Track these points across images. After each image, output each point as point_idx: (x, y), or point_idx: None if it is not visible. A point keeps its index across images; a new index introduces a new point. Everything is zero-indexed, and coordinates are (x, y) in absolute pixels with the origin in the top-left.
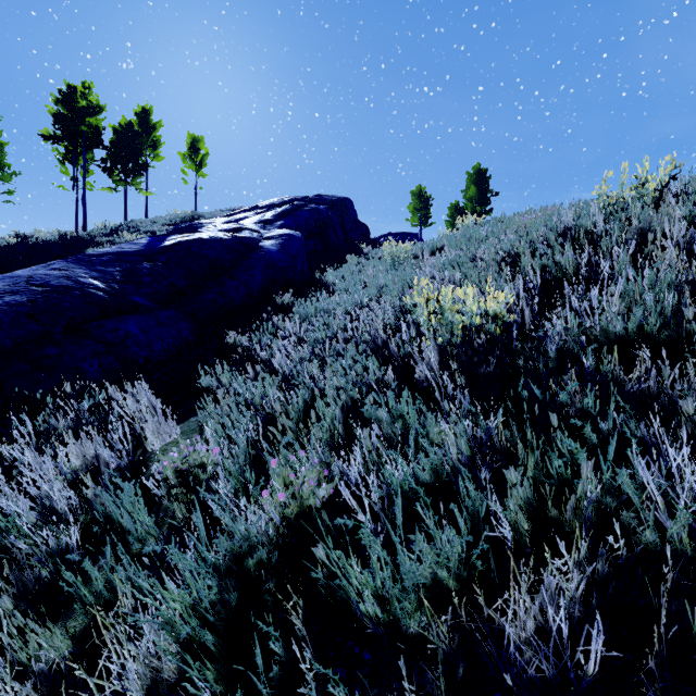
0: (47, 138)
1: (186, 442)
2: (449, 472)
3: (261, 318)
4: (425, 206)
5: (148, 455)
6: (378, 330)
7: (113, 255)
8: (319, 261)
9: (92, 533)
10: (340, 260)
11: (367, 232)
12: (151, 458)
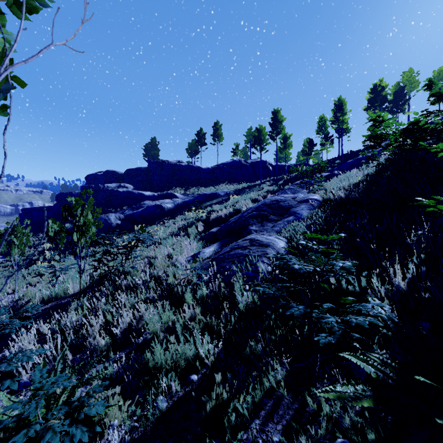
0: (365, 110)
1: None
2: None
3: None
4: None
5: None
6: None
7: None
8: None
9: None
10: None
11: None
12: None
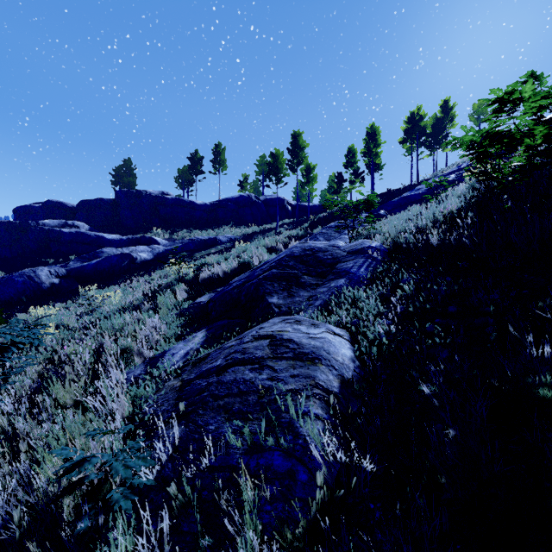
0: (401, 142)
1: None
2: None
3: None
4: None
5: None
6: None
7: (450, 172)
8: None
9: None
10: None
11: None
12: None
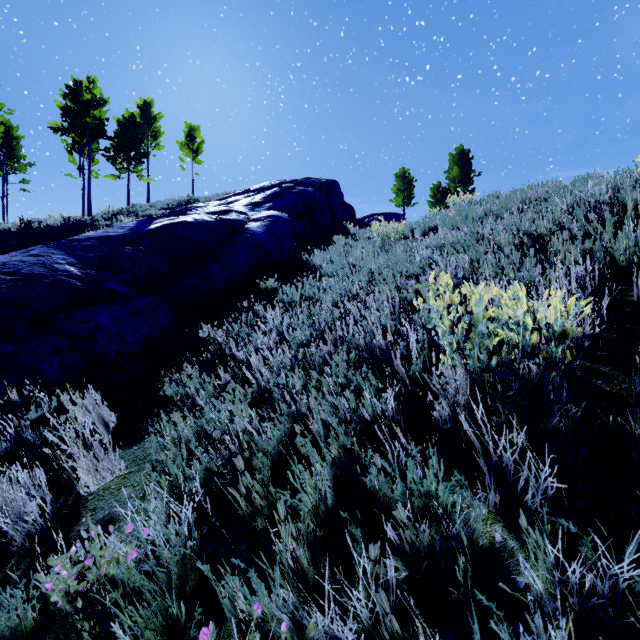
0: (56, 130)
1: (96, 527)
2: None
3: (243, 305)
4: (409, 187)
5: (85, 495)
6: (376, 335)
7: (96, 239)
8: (306, 242)
9: None
10: (328, 241)
11: (352, 212)
12: (87, 501)
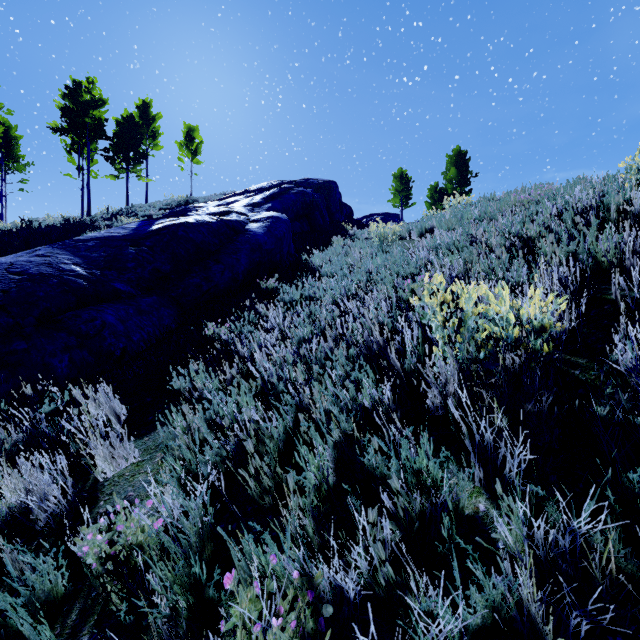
0: (55, 130)
1: (122, 502)
2: (511, 608)
3: (245, 304)
4: (406, 187)
5: (101, 481)
6: (374, 331)
7: (100, 239)
8: (305, 242)
9: (4, 617)
10: (326, 241)
11: (350, 213)
12: (104, 487)
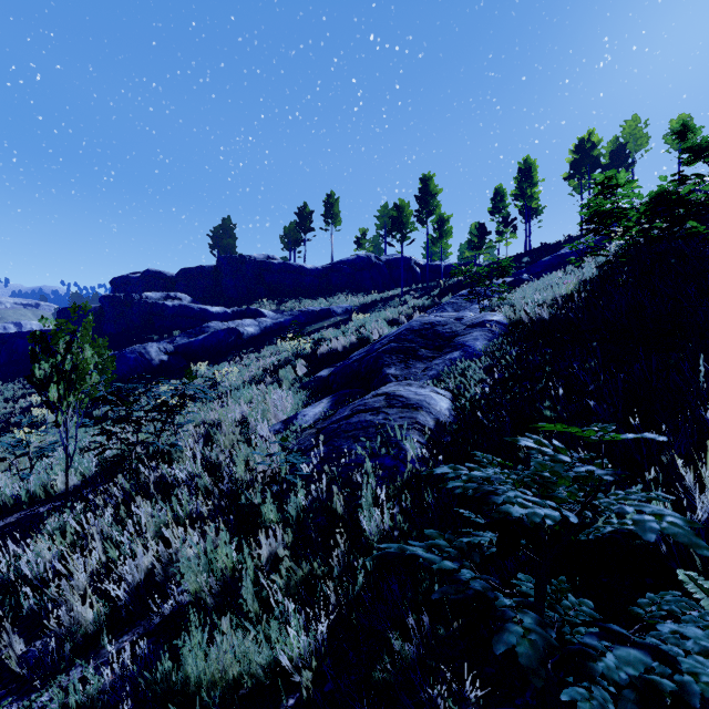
0: (565, 179)
1: None
2: None
3: None
4: None
5: None
6: None
7: None
8: None
9: None
10: None
11: None
12: None
